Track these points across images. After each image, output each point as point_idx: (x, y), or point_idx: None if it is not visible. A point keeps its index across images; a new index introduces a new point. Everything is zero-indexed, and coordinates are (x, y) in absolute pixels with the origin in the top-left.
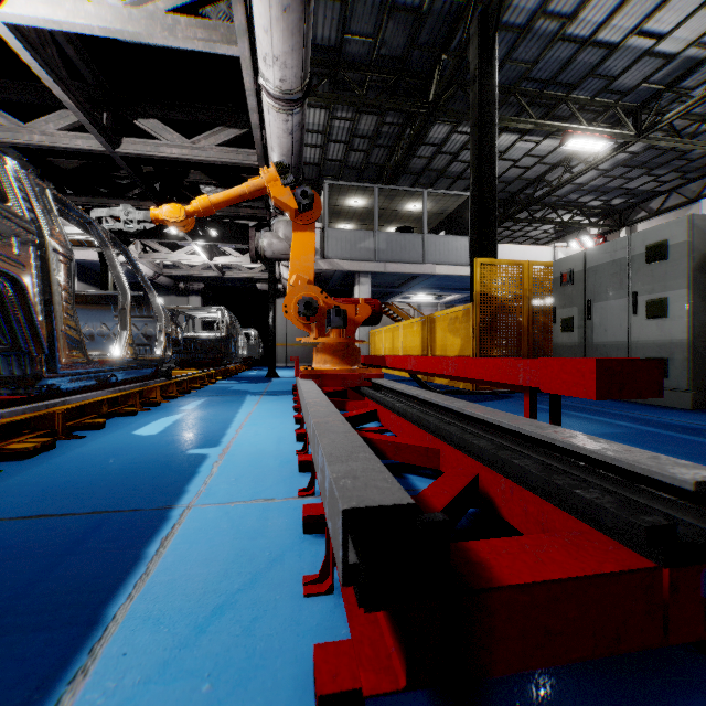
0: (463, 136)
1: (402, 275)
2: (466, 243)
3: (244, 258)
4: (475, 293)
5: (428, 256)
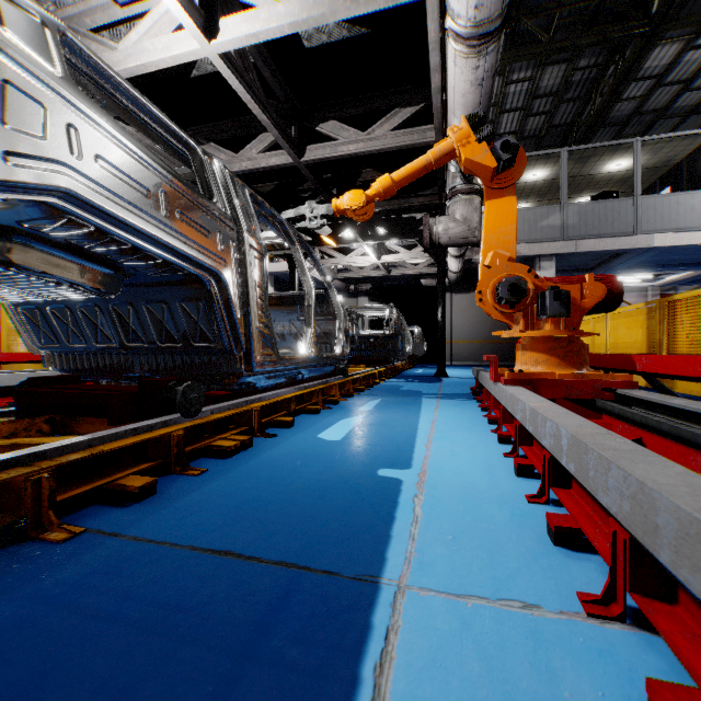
0: None
1: (600, 253)
2: None
3: (410, 254)
4: None
5: (642, 224)
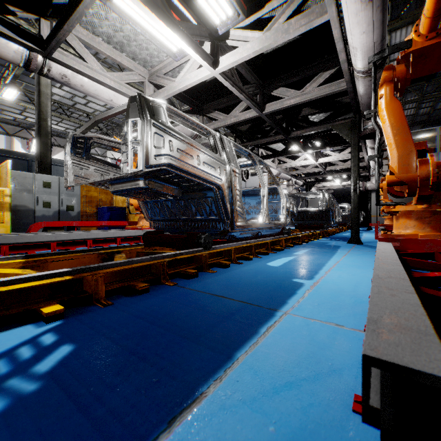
0: None
1: None
2: None
3: None
4: None
5: None
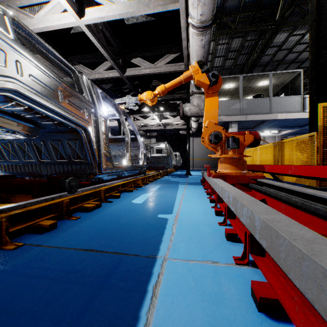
0: (297, 36)
1: (256, 121)
2: (298, 99)
3: (174, 119)
4: (318, 126)
5: (273, 109)
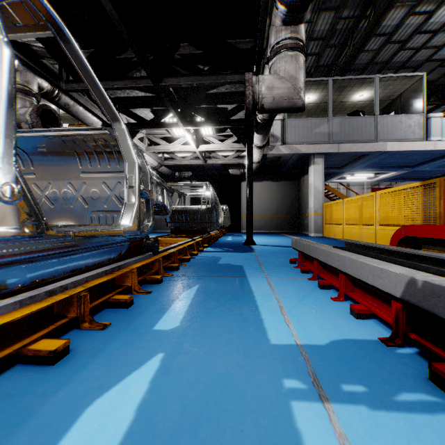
0: (419, 18)
1: (352, 154)
2: (419, 119)
3: (222, 145)
4: None
5: (380, 135)
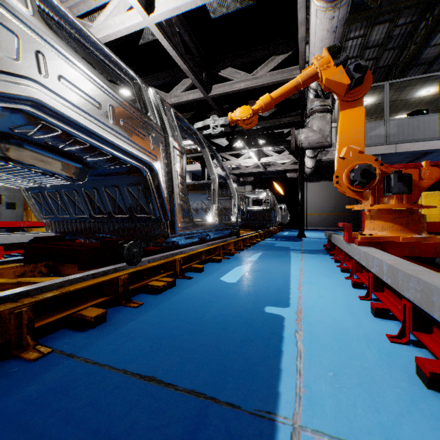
0: None
1: (413, 152)
2: None
3: (280, 156)
4: None
5: None
